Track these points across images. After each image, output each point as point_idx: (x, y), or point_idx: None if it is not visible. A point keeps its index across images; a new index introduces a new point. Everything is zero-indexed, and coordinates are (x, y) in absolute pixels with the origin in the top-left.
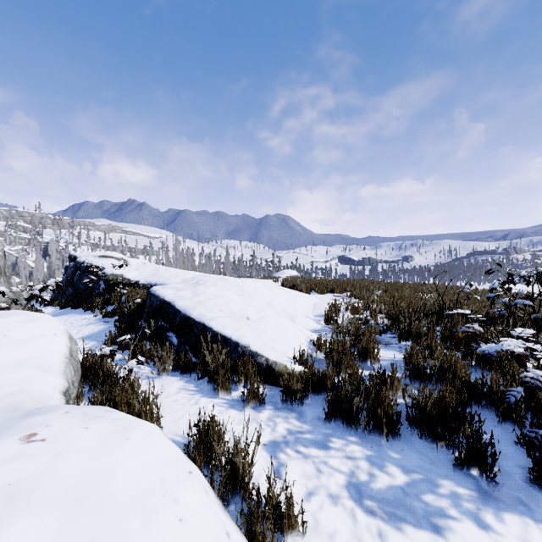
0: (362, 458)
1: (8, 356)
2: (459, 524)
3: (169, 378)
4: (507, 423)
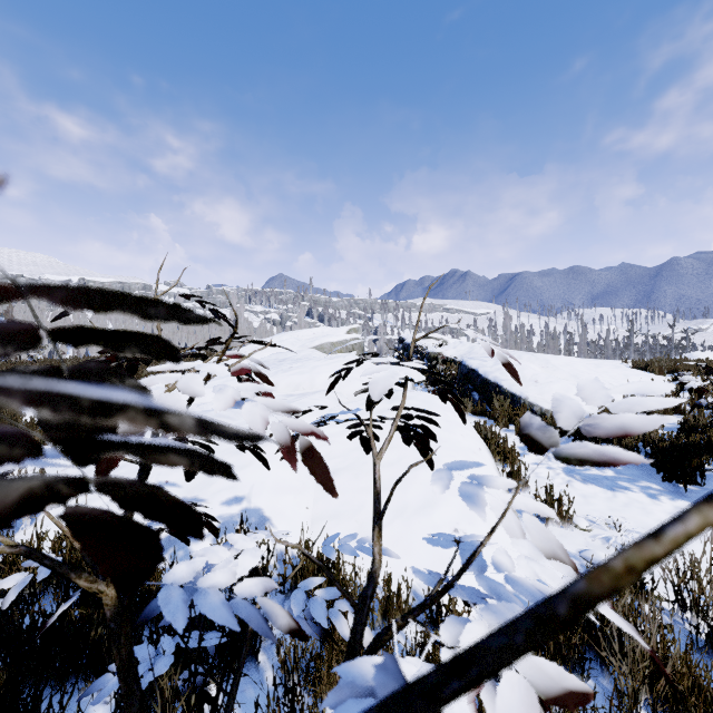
0: None
1: None
2: (633, 493)
3: (469, 417)
4: None
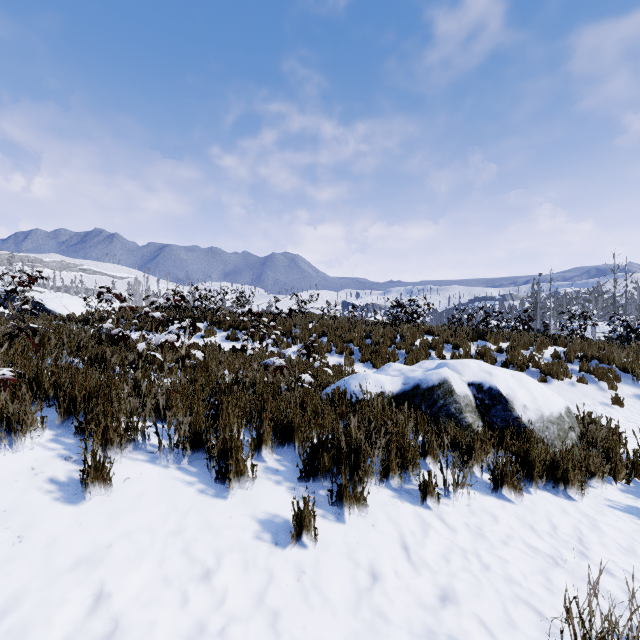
0: None
1: None
2: None
3: None
4: None
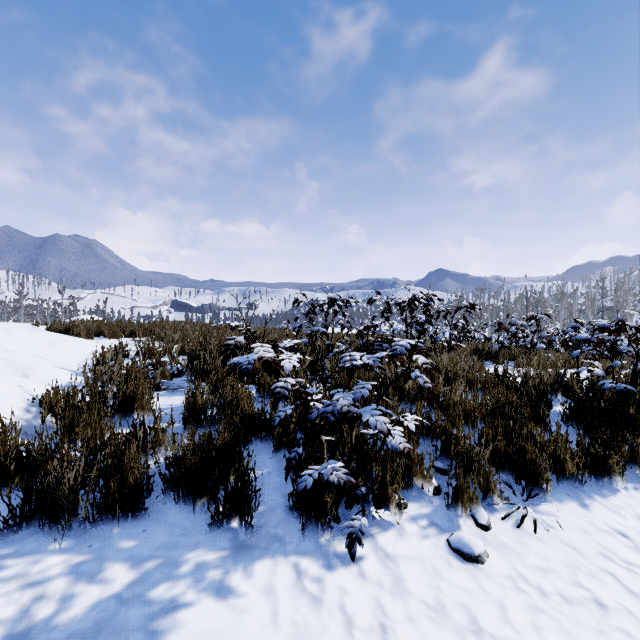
0: (60, 575)
1: None
2: (192, 610)
3: None
4: (283, 450)
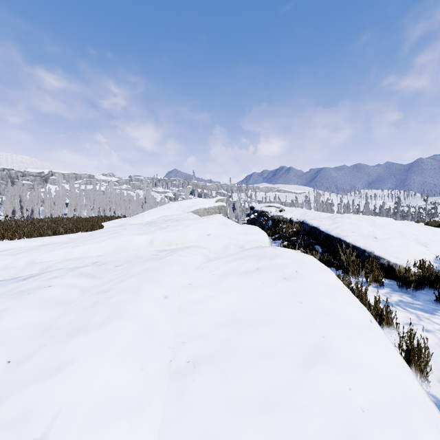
0: None
1: (250, 238)
2: None
3: None
4: None
